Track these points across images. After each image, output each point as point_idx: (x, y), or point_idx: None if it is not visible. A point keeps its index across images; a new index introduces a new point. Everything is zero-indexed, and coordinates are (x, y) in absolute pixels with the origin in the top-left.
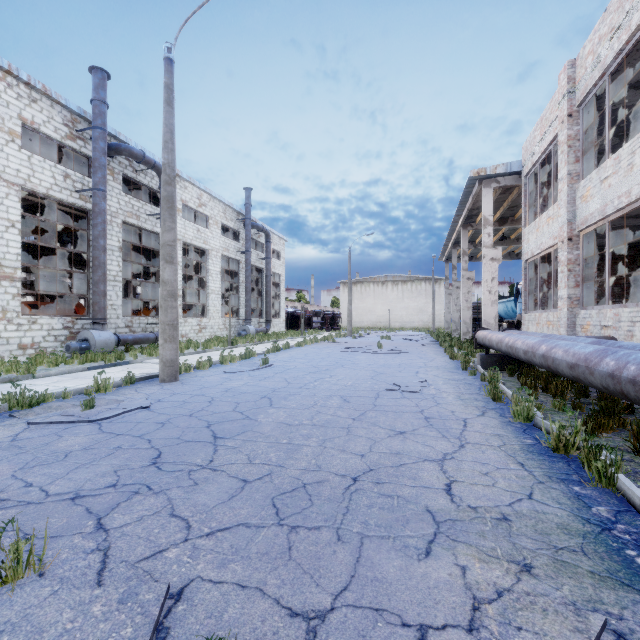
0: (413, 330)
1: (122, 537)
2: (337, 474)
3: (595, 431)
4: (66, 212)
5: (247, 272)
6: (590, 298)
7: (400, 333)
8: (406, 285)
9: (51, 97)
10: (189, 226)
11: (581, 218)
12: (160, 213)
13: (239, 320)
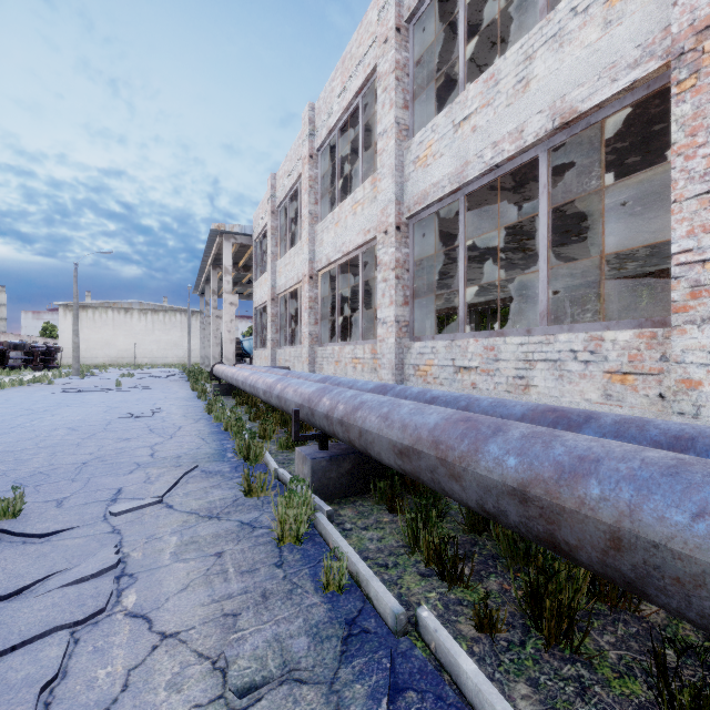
0: (166, 367)
1: None
2: (70, 464)
3: (255, 419)
4: None
5: None
6: (285, 341)
7: (149, 370)
8: (158, 315)
9: None
10: None
11: (278, 286)
12: None
13: None
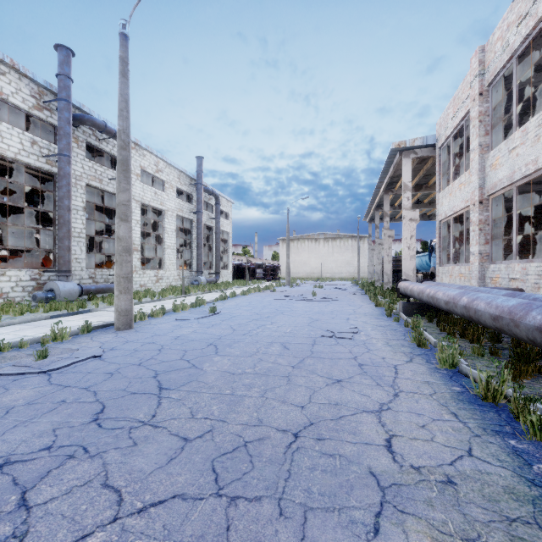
0: (341, 280)
1: (44, 517)
2: (278, 429)
3: (516, 378)
4: (38, 176)
5: (199, 230)
6: (498, 254)
7: (331, 282)
8: (335, 242)
9: (19, 71)
10: (147, 189)
11: (491, 184)
12: None
13: (192, 272)
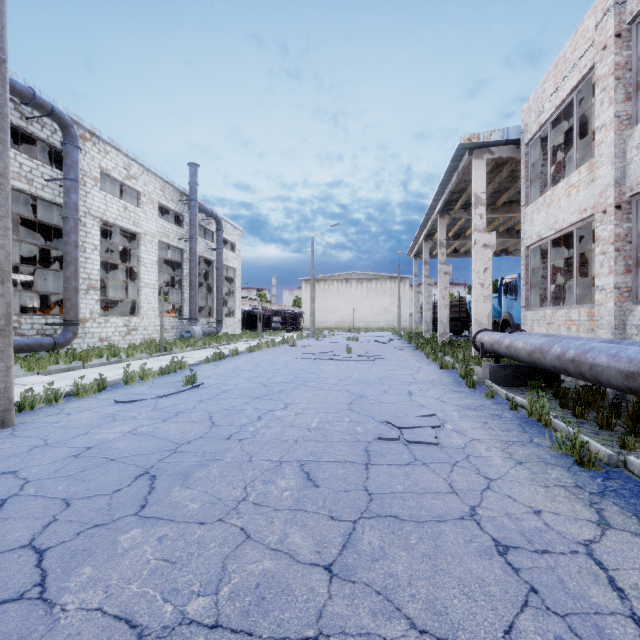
0: (378, 330)
1: None
2: None
3: None
4: None
5: (192, 263)
6: None
7: (366, 334)
8: (371, 283)
9: None
10: (112, 201)
11: (639, 175)
12: (63, 178)
13: (183, 320)
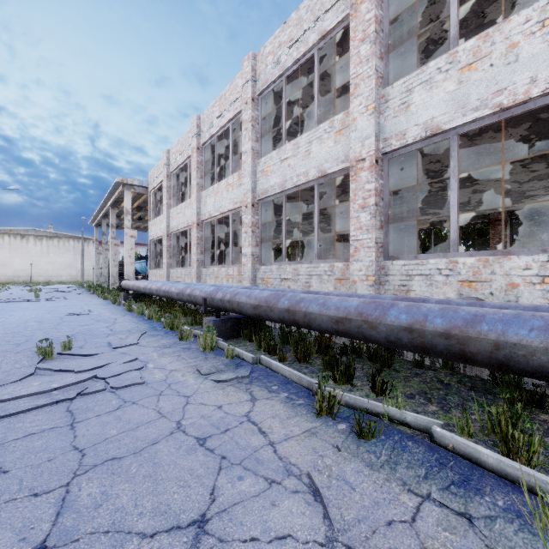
0: (61, 284)
1: None
2: (63, 335)
3: (164, 313)
4: None
5: None
6: (176, 264)
7: (48, 287)
8: (52, 241)
9: None
10: None
11: (172, 227)
12: None
13: None
